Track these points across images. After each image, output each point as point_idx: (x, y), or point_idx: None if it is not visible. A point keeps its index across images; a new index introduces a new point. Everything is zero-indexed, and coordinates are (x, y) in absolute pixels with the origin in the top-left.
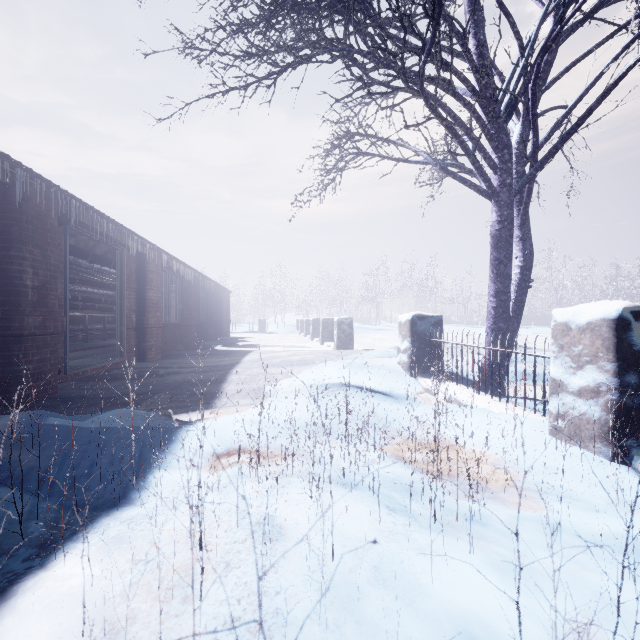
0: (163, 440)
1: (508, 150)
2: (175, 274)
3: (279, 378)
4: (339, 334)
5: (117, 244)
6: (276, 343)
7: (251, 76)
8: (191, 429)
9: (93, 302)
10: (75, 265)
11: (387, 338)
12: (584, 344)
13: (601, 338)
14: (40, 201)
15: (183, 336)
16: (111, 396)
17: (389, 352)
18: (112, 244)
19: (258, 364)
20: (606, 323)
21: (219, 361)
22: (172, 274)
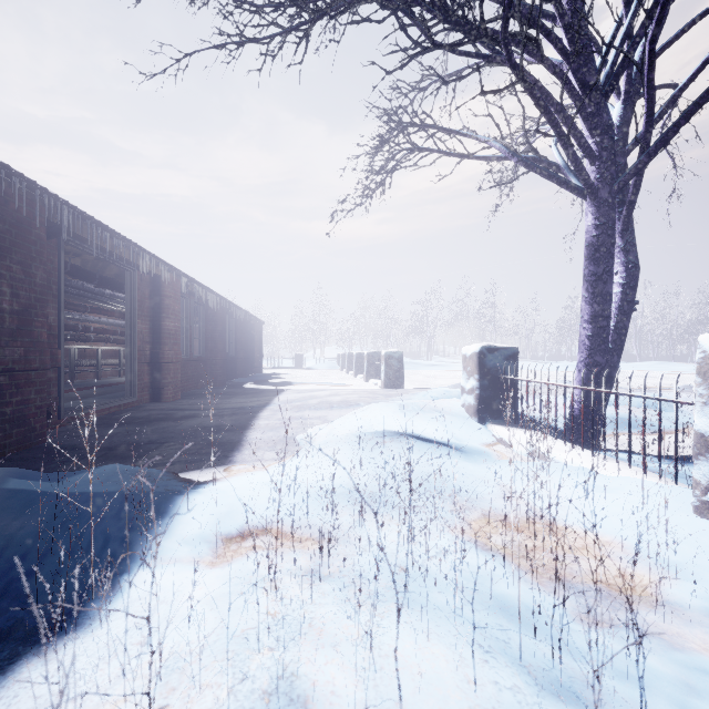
0: (155, 513)
1: (609, 133)
2: (198, 301)
3: (316, 424)
4: (387, 370)
5: (124, 263)
6: (314, 380)
7: (275, 26)
8: (196, 496)
9: (108, 334)
10: (83, 290)
11: (441, 375)
12: None
13: None
14: (21, 206)
15: (208, 372)
16: (109, 446)
17: (449, 392)
18: (120, 264)
19: (291, 406)
20: None
21: (246, 402)
22: (194, 301)
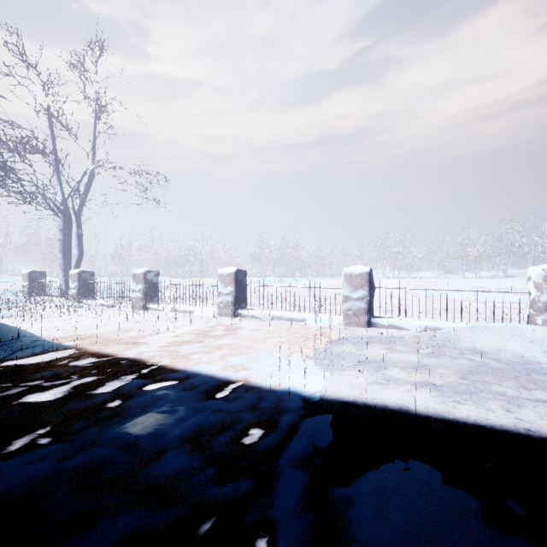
0: None
1: (70, 217)
2: None
3: None
4: None
5: None
6: None
7: None
8: None
9: None
10: None
11: None
12: (74, 278)
13: (76, 276)
14: None
15: None
16: None
17: (16, 289)
18: None
19: None
20: (77, 273)
21: None
22: None
